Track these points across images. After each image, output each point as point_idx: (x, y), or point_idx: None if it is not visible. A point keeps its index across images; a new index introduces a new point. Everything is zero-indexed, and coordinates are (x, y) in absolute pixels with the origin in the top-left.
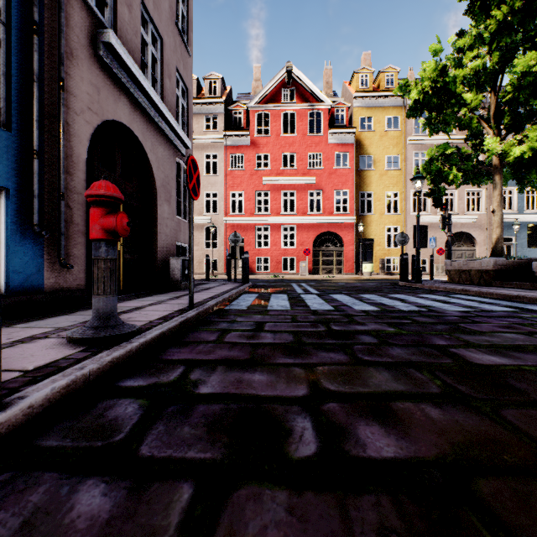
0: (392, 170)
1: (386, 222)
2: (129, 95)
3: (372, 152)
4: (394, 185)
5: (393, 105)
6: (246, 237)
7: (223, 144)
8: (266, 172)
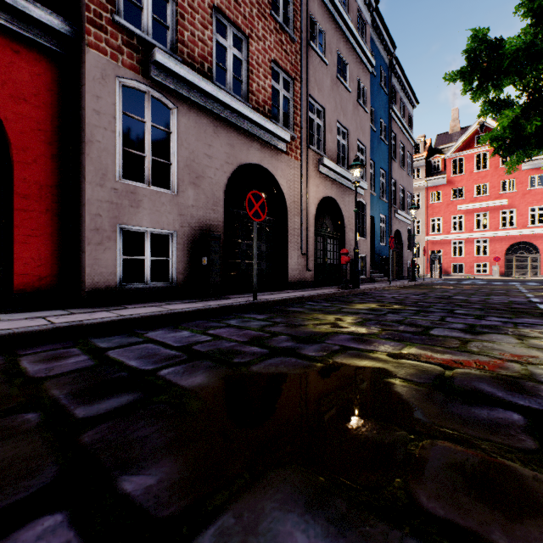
0: None
1: None
2: (397, 219)
3: None
4: None
5: None
6: (443, 249)
7: (424, 186)
8: (460, 201)
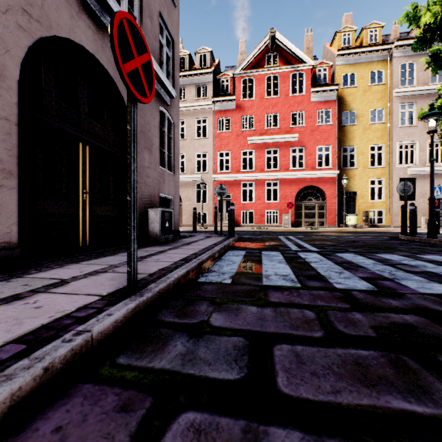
0: (376, 124)
1: (370, 175)
2: (94, 17)
3: (354, 107)
4: (379, 138)
5: (378, 59)
6: (232, 192)
7: (212, 110)
8: (250, 132)
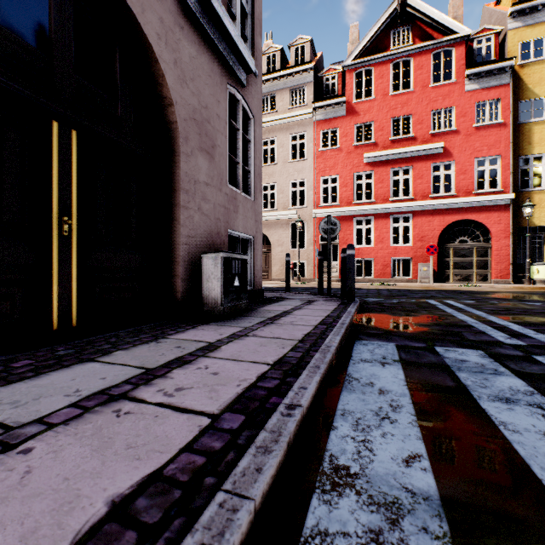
0: None
1: None
2: None
3: (543, 92)
4: None
5: None
6: (341, 233)
7: (312, 120)
8: (368, 146)
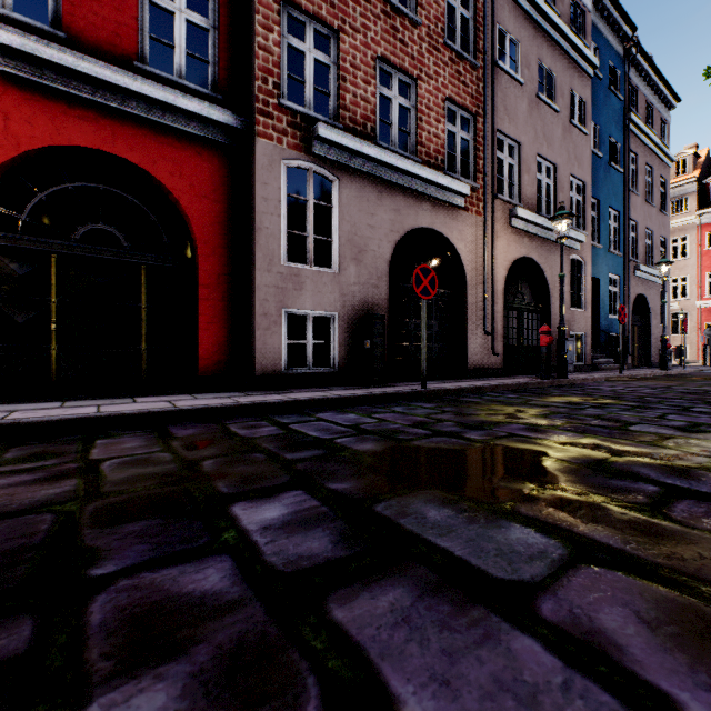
0: None
1: None
2: (641, 278)
3: None
4: None
5: None
6: None
7: (695, 224)
8: None
